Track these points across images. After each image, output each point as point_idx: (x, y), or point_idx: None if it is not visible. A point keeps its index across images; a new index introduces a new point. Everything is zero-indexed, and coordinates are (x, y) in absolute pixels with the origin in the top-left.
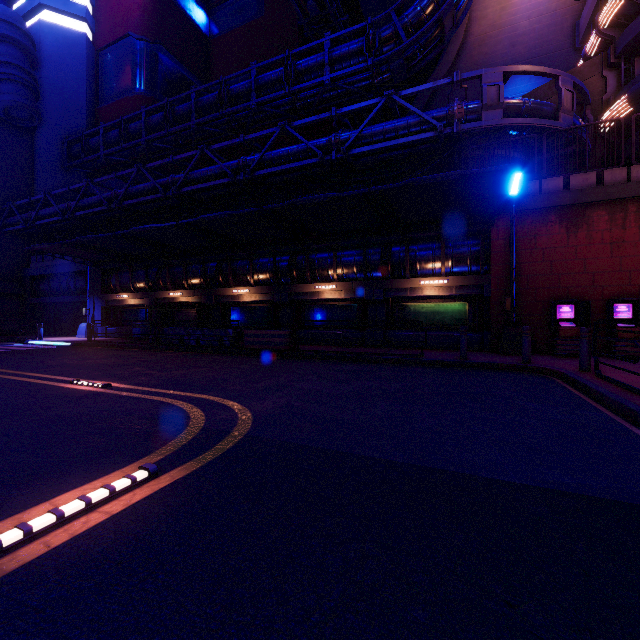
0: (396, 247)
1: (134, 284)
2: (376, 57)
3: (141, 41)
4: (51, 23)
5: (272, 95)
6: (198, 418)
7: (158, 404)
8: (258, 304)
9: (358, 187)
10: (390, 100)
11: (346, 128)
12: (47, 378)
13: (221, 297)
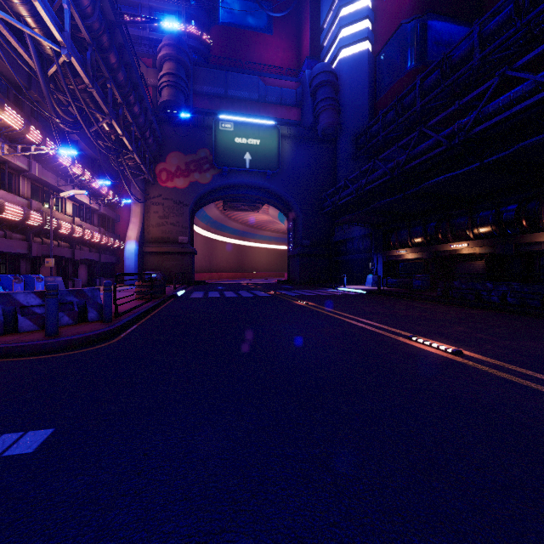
0: None
1: (411, 240)
2: None
3: (412, 22)
4: (346, 57)
5: None
6: None
7: None
8: None
9: None
10: None
11: None
12: (380, 327)
13: (525, 245)
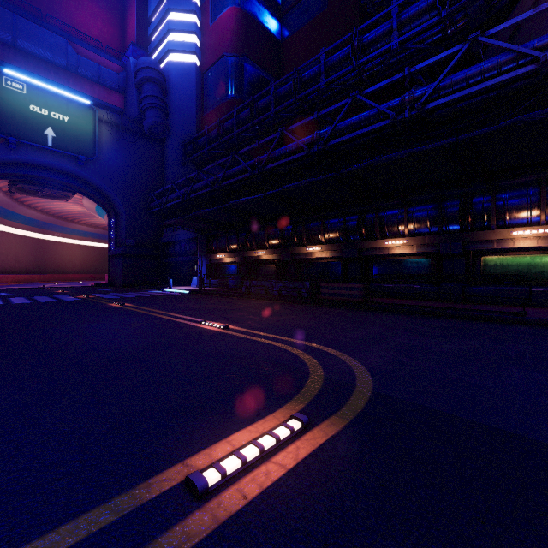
0: (478, 197)
1: (229, 246)
2: (449, 7)
3: (232, 57)
4: (174, 61)
5: (340, 72)
6: (314, 366)
7: (272, 348)
8: (328, 260)
9: (429, 142)
10: (474, 43)
11: (404, 91)
12: (183, 318)
13: (296, 254)
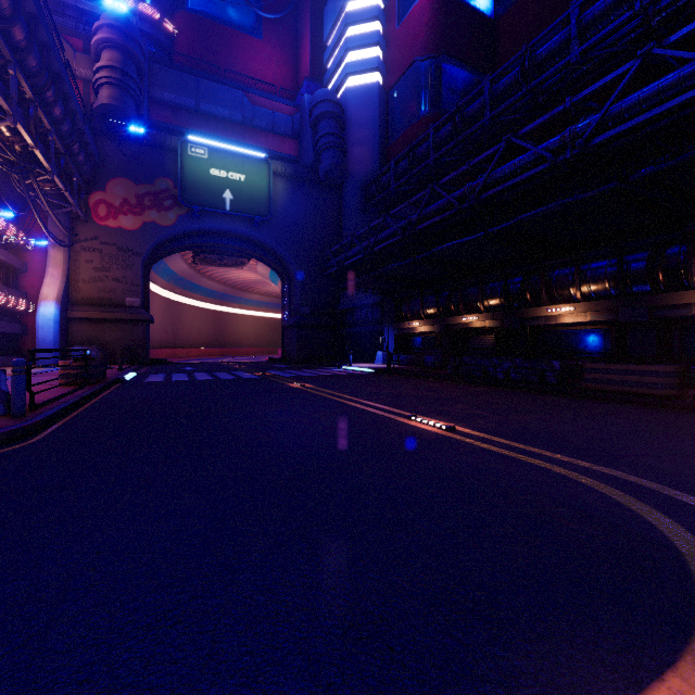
0: None
1: (424, 311)
2: None
3: (426, 61)
4: (353, 86)
5: (607, 28)
6: (678, 533)
7: (553, 476)
8: (587, 326)
9: None
10: None
11: None
12: (381, 408)
13: (529, 319)
